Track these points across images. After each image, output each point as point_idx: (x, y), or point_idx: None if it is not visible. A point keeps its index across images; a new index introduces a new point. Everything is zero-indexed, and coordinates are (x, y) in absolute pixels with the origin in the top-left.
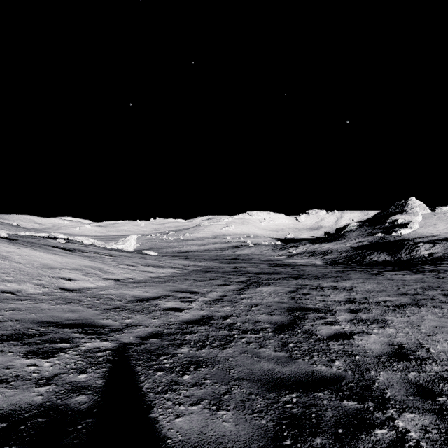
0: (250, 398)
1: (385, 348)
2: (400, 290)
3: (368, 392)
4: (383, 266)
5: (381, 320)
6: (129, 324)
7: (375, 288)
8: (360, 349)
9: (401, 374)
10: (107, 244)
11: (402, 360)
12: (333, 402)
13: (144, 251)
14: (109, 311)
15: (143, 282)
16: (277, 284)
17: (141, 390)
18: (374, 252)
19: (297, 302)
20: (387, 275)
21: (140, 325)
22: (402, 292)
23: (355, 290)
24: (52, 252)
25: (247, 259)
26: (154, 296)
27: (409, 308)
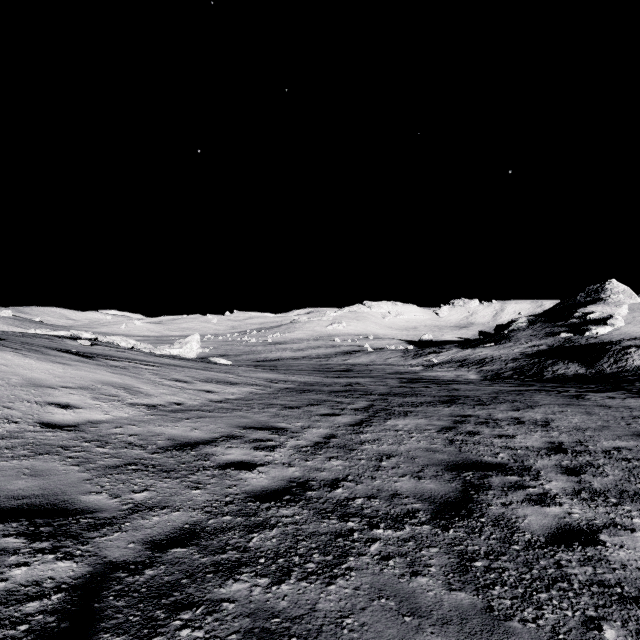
0: None
1: None
2: (634, 427)
3: None
4: (577, 383)
5: (635, 494)
6: (139, 505)
7: (587, 422)
8: (635, 577)
9: None
10: (156, 348)
11: None
12: None
13: (212, 359)
14: (112, 471)
15: (196, 410)
16: (419, 414)
17: None
18: (559, 361)
19: (461, 450)
20: (596, 399)
21: (162, 506)
22: (638, 431)
23: (556, 427)
24: (54, 359)
25: (365, 371)
26: (207, 437)
27: None
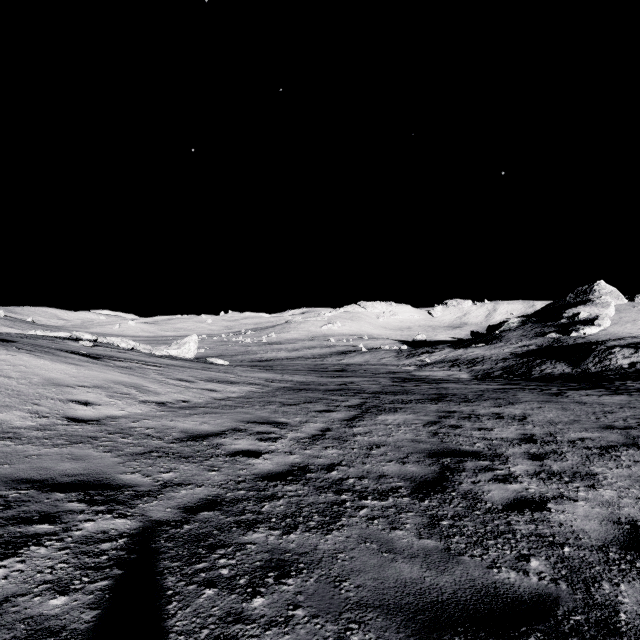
0: None
1: (608, 530)
2: (602, 421)
3: (615, 638)
4: (562, 381)
5: (586, 474)
6: (168, 482)
7: (561, 416)
8: (567, 531)
9: None
10: (155, 349)
11: None
12: None
13: (209, 359)
14: (139, 457)
15: (202, 407)
16: (408, 410)
17: (166, 639)
18: (547, 361)
19: (442, 441)
20: (574, 396)
21: (187, 483)
22: (605, 425)
23: (531, 421)
24: (66, 360)
25: (359, 370)
26: (216, 430)
27: (624, 451)
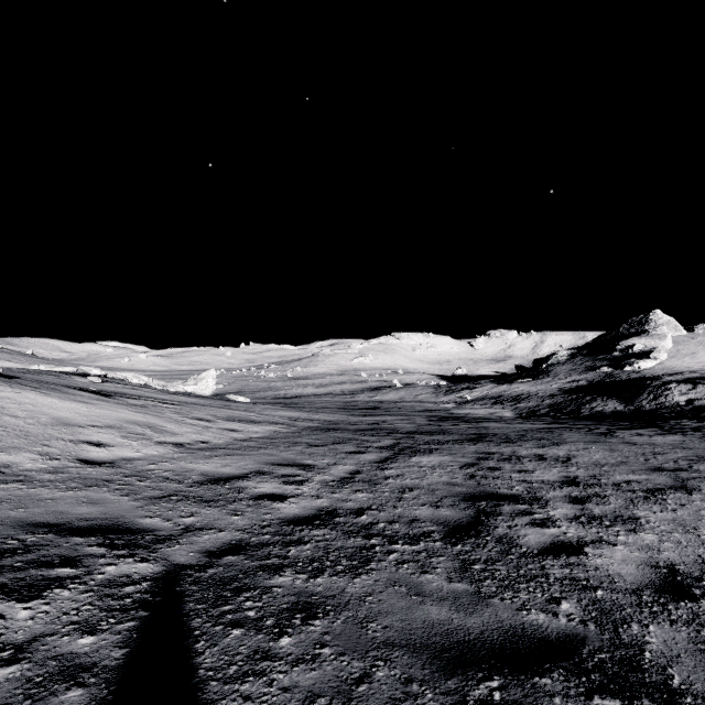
0: (410, 692)
1: (645, 574)
2: (651, 463)
3: (636, 674)
4: (613, 420)
5: (629, 518)
6: (190, 526)
7: (608, 458)
8: (602, 575)
9: (688, 630)
10: (169, 385)
11: (681, 599)
12: (573, 702)
13: (229, 396)
14: (159, 501)
15: (223, 448)
16: (444, 451)
17: (196, 675)
18: (597, 397)
19: (479, 484)
20: (624, 436)
21: (210, 527)
22: (654, 466)
23: (576, 463)
24: (75, 398)
25: (393, 408)
26: (238, 473)
27: (671, 494)
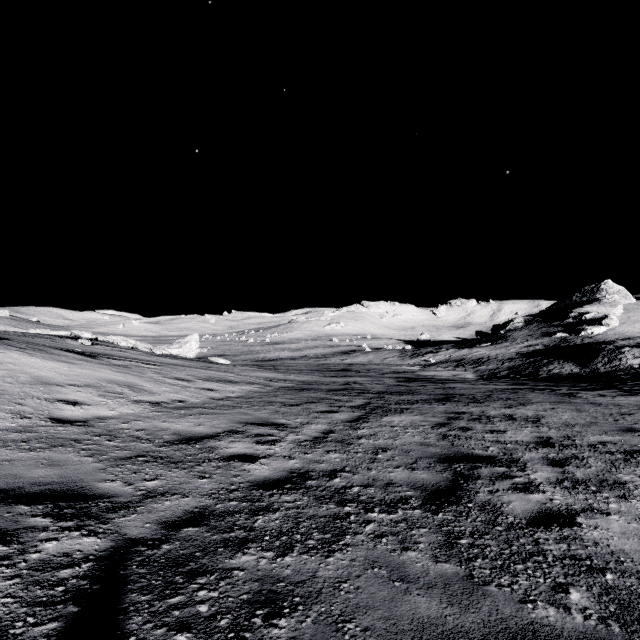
0: None
1: None
2: (621, 423)
3: None
4: (571, 382)
5: (615, 483)
6: (152, 491)
7: (576, 418)
8: (604, 553)
9: None
10: (155, 348)
11: None
12: None
13: (211, 358)
14: (124, 462)
15: (199, 407)
16: (415, 411)
17: None
18: (554, 360)
19: (453, 444)
20: (587, 397)
21: (173, 492)
22: (625, 427)
23: (546, 423)
24: (59, 358)
25: (363, 370)
26: (211, 432)
27: None
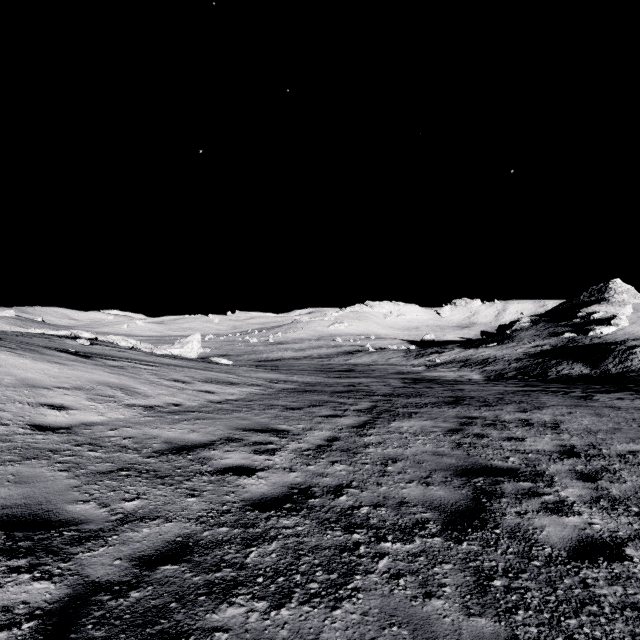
0: None
1: None
2: None
3: None
4: (583, 383)
5: None
6: (129, 515)
7: (598, 424)
8: None
9: None
10: (156, 348)
11: None
12: None
13: (212, 358)
14: (103, 477)
15: (195, 411)
16: (424, 415)
17: None
18: (563, 361)
19: (469, 454)
20: (604, 400)
21: (154, 516)
22: None
23: (566, 429)
24: (51, 359)
25: (367, 371)
26: (205, 440)
27: None
